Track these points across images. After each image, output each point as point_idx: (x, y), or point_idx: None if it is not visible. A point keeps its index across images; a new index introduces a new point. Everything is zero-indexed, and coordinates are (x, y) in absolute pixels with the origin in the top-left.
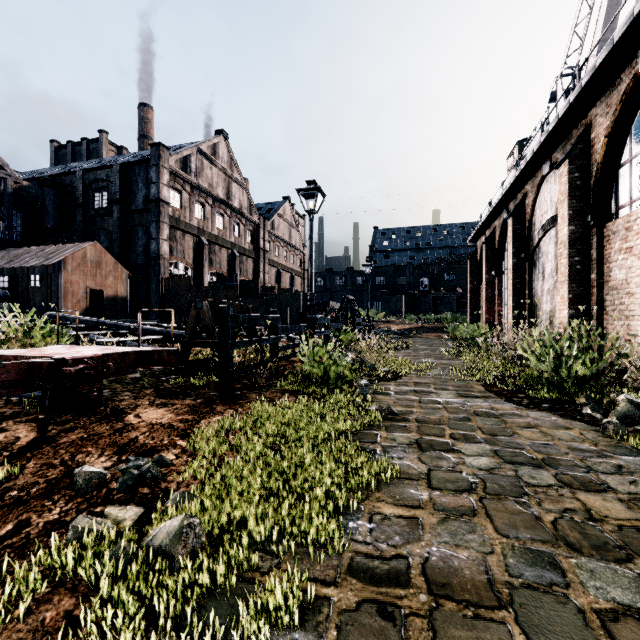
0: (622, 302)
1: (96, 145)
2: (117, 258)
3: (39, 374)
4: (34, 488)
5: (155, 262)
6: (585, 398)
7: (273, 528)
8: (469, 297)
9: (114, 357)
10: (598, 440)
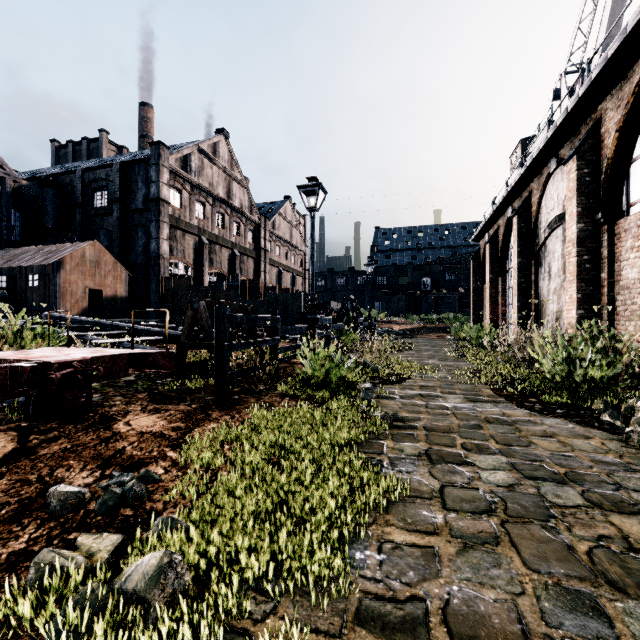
0: (634, 302)
1: (96, 145)
2: (117, 258)
3: (21, 379)
4: (3, 510)
5: (155, 262)
6: (602, 403)
7: (269, 561)
8: (472, 297)
9: (104, 360)
10: (622, 451)
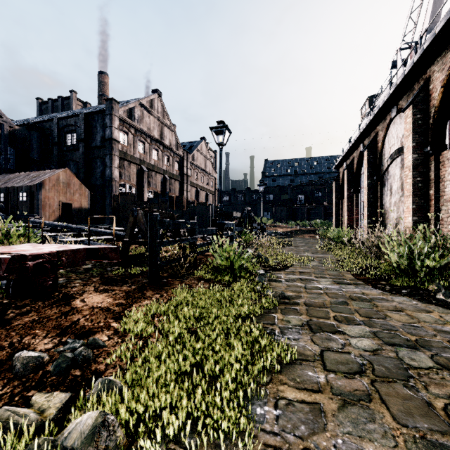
0: None
1: (68, 101)
2: (82, 181)
3: (2, 267)
4: None
5: (109, 183)
6: (436, 285)
7: (186, 416)
8: (334, 208)
9: (67, 253)
10: None
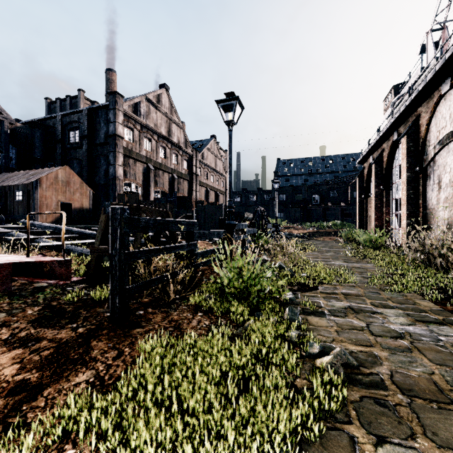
0: None
1: (76, 100)
2: (85, 180)
3: None
4: None
5: (113, 182)
6: None
7: None
8: (357, 208)
9: None
10: None
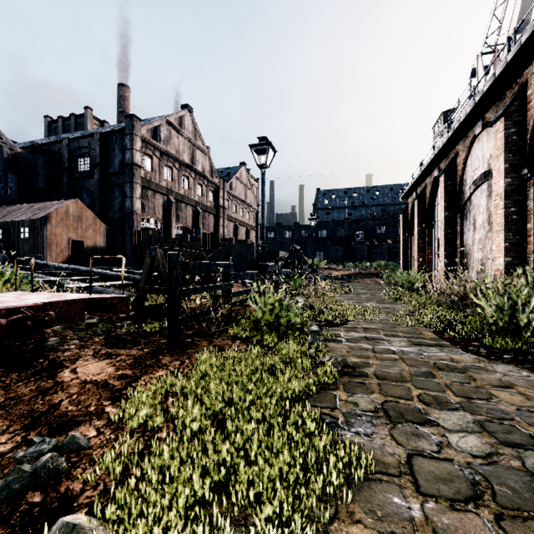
0: None
1: (82, 119)
2: (97, 214)
3: None
4: None
5: (129, 217)
6: None
7: None
8: (401, 247)
9: (58, 305)
10: None
